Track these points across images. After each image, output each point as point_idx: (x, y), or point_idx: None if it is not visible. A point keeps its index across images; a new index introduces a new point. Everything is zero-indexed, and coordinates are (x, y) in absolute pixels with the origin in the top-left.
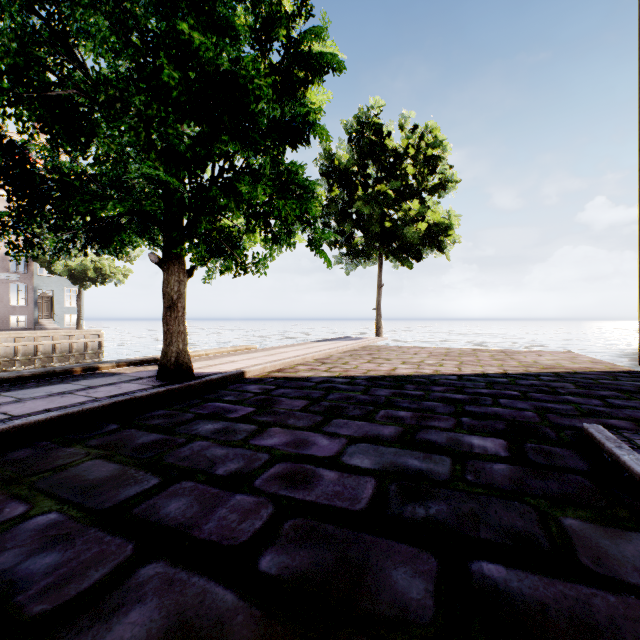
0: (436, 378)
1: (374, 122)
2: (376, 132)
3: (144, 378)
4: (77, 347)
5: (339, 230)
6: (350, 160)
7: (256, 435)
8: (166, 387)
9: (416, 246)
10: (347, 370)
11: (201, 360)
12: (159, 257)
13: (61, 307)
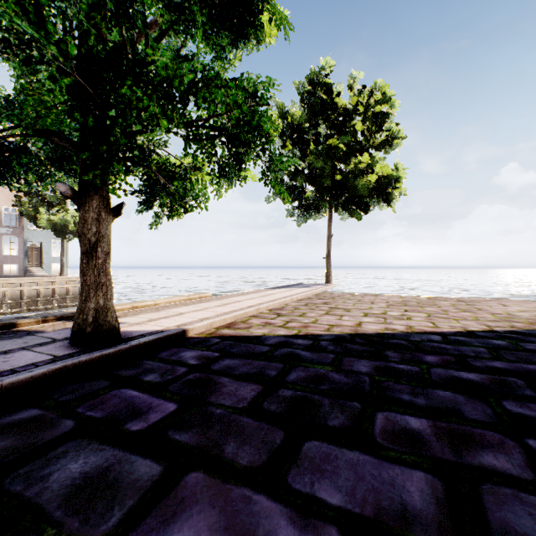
0: (417, 339)
1: (325, 82)
2: (327, 91)
3: (56, 341)
4: (59, 292)
5: (292, 185)
6: (303, 116)
7: (151, 507)
8: (65, 361)
9: (363, 199)
10: (306, 325)
11: (146, 312)
12: (71, 188)
13: (48, 257)
